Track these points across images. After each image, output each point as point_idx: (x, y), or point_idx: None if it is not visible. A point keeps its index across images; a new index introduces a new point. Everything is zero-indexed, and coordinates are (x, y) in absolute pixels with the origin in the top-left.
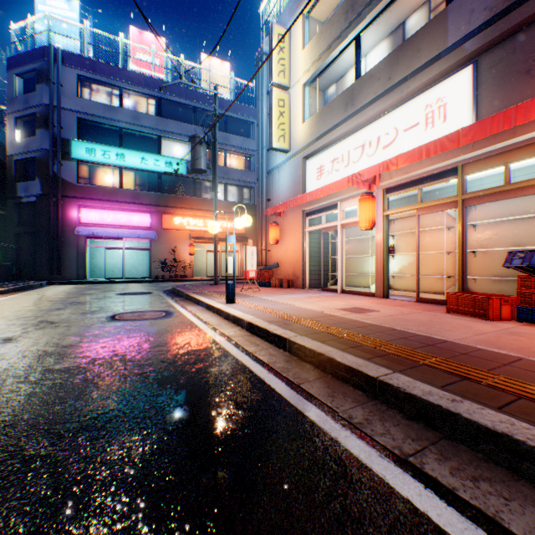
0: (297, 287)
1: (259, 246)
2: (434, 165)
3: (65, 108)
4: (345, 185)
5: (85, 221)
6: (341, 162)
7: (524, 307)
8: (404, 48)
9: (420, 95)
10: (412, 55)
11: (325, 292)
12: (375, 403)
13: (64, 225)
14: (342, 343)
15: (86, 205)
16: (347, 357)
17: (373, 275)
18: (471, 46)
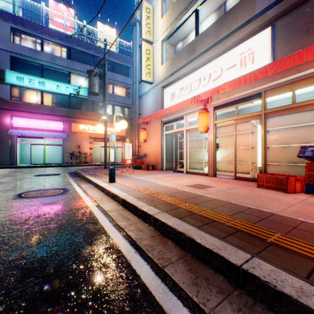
0: (158, 170)
1: (134, 143)
2: (246, 91)
3: (1, 48)
4: (190, 103)
5: (16, 126)
6: (186, 90)
7: (311, 184)
8: (227, 15)
9: (237, 46)
10: (232, 20)
11: (176, 173)
12: (240, 293)
13: (0, 128)
14: (196, 219)
15: (17, 115)
16: (205, 237)
17: (205, 162)
18: (271, 13)
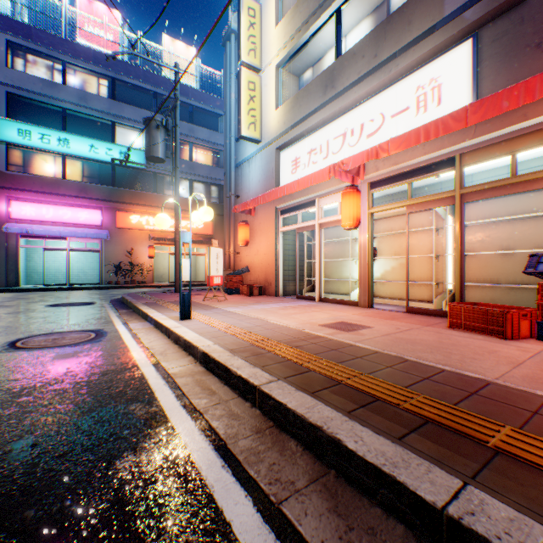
0: (269, 295)
1: (227, 248)
2: (428, 155)
3: None
4: (326, 176)
5: (17, 217)
6: (319, 153)
7: None
8: (392, 20)
9: (411, 75)
10: (402, 28)
11: (302, 301)
12: None
13: None
14: (344, 395)
15: (18, 197)
16: (363, 436)
17: (353, 281)
18: (473, 14)
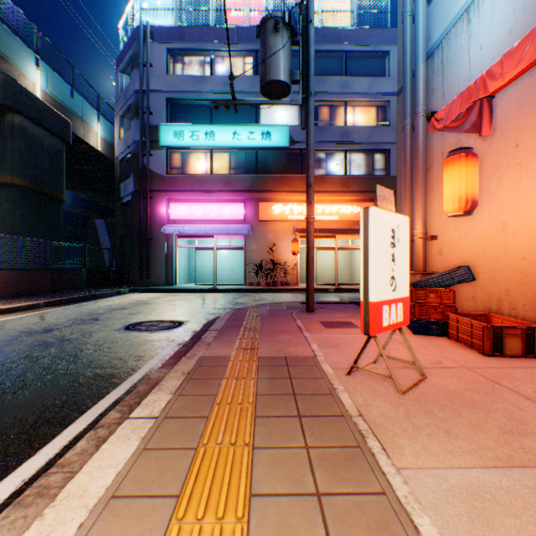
0: None
1: None
2: None
3: (154, 90)
4: None
5: (174, 218)
6: None
7: None
8: None
9: None
10: None
11: None
12: None
13: (154, 223)
14: None
15: (176, 199)
16: None
17: None
18: None
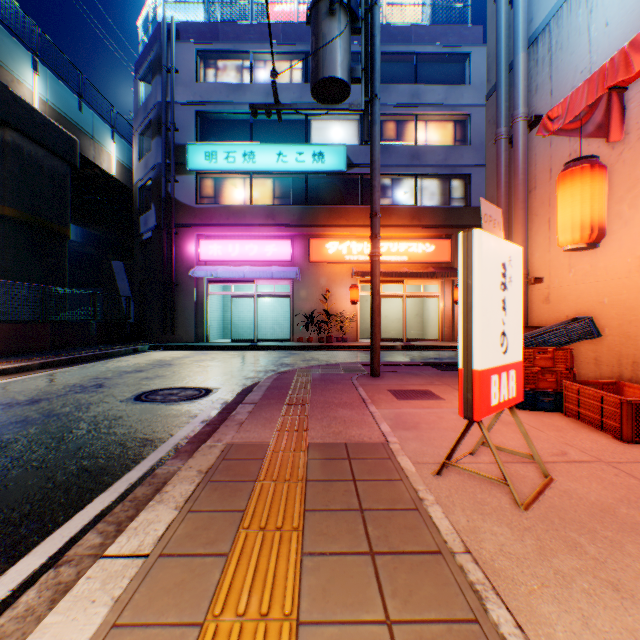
0: None
1: None
2: None
3: (181, 102)
4: None
5: (205, 259)
6: None
7: None
8: None
9: None
10: None
11: None
12: None
13: (180, 265)
14: None
15: (207, 235)
16: None
17: None
18: None
